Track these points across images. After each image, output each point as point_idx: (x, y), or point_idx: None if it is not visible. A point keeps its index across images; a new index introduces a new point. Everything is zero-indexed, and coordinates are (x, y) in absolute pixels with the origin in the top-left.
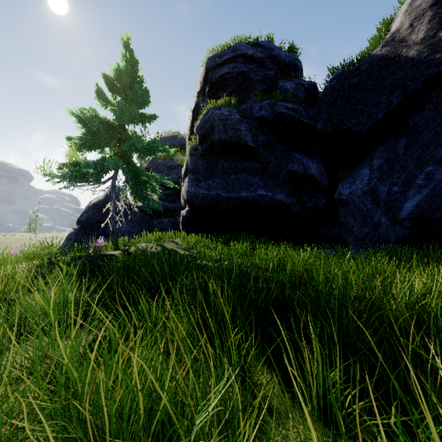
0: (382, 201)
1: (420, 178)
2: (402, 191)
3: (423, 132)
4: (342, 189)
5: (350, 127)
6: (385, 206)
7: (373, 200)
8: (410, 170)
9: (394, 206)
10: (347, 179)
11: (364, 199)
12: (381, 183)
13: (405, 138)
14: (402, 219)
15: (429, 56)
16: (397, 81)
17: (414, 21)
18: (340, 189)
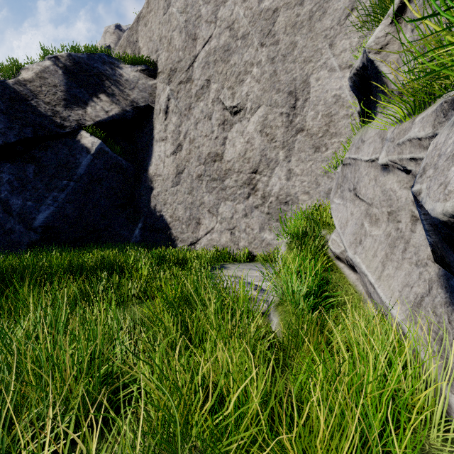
0: (17, 212)
1: (50, 199)
2: (36, 206)
3: (48, 166)
4: None
5: None
6: (19, 216)
7: (6, 210)
8: (41, 191)
9: (29, 217)
10: None
11: None
12: (14, 196)
13: (34, 166)
14: (36, 227)
15: (52, 117)
16: (29, 120)
17: (42, 85)
18: None
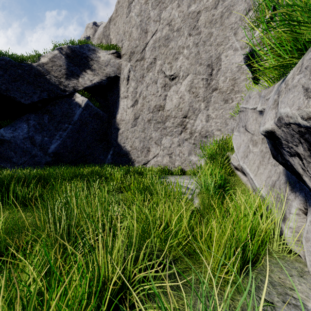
0: (38, 144)
1: (58, 136)
2: (50, 140)
3: (56, 116)
4: (6, 133)
5: (16, 97)
6: (40, 146)
7: (32, 143)
8: (53, 131)
9: (45, 147)
10: (8, 127)
11: (25, 142)
12: (37, 134)
13: (48, 115)
14: (50, 153)
15: (59, 85)
16: (45, 87)
17: (53, 66)
18: (3, 133)
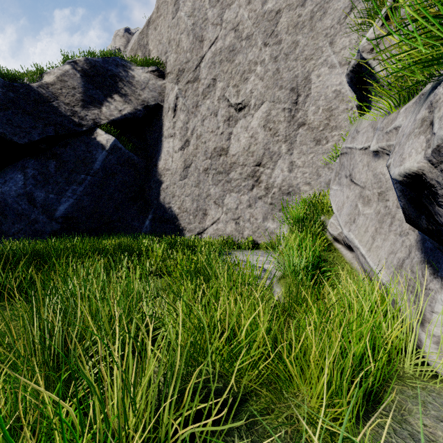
0: (40, 203)
1: (70, 192)
2: (58, 198)
3: (68, 162)
4: None
5: (5, 133)
6: (43, 208)
7: (30, 202)
8: (62, 185)
9: (51, 208)
10: None
11: (20, 200)
12: (38, 189)
13: (55, 161)
14: (57, 217)
15: (71, 117)
16: (51, 120)
17: (63, 87)
18: None
